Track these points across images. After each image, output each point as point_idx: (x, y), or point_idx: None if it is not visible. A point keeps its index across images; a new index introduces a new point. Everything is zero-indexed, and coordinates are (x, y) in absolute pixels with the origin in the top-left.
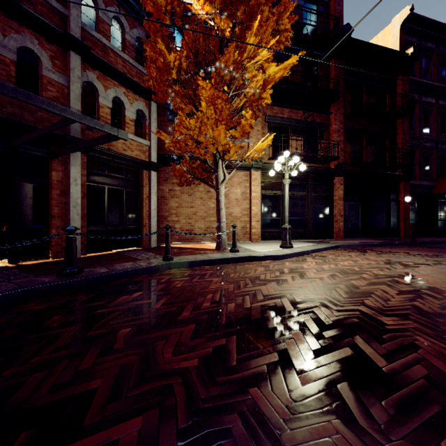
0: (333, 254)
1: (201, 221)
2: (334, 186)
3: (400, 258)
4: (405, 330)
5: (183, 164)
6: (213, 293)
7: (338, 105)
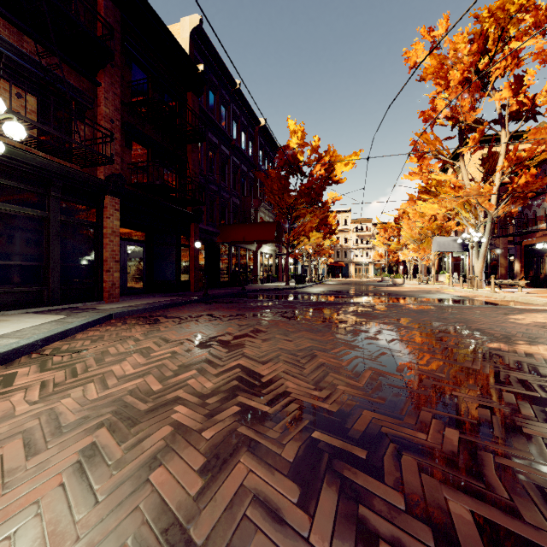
0: (100, 340)
1: None
2: (105, 211)
3: (209, 327)
4: None
5: None
6: None
7: (111, 77)
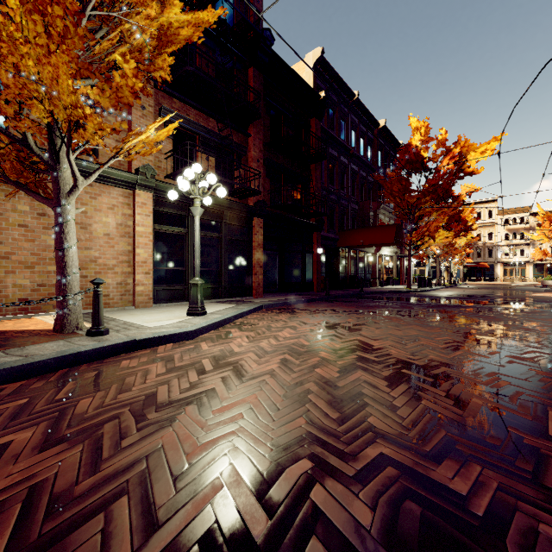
0: (262, 320)
1: (22, 273)
2: (253, 229)
3: (333, 318)
4: (504, 506)
5: None
6: None
7: (257, 128)
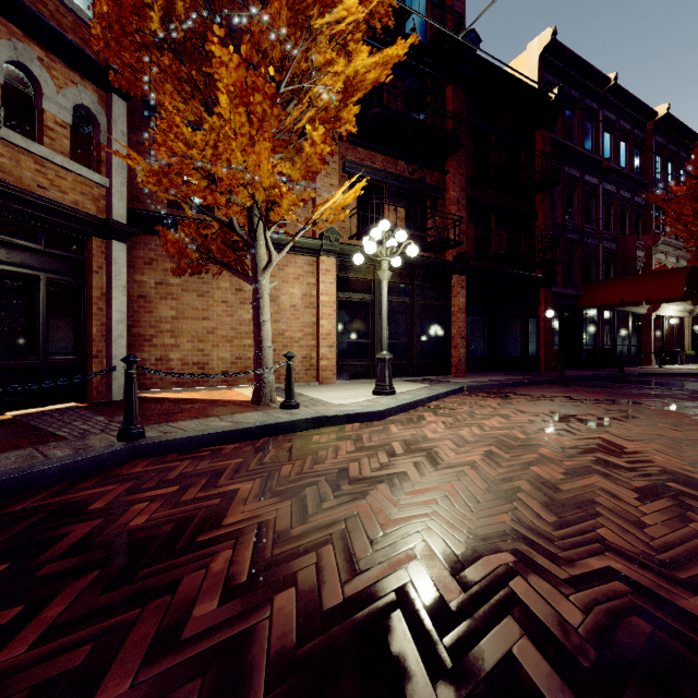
0: (463, 404)
1: (224, 347)
2: (453, 290)
3: (567, 407)
4: None
5: (184, 229)
6: (234, 546)
7: (458, 160)
